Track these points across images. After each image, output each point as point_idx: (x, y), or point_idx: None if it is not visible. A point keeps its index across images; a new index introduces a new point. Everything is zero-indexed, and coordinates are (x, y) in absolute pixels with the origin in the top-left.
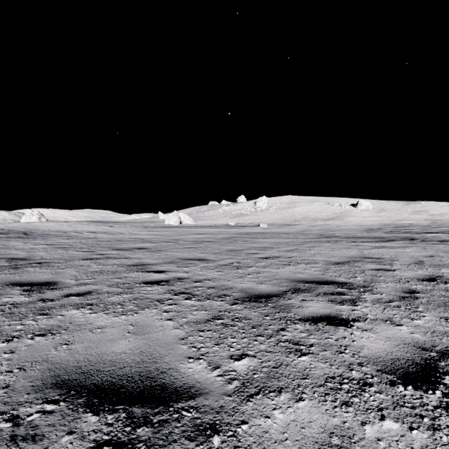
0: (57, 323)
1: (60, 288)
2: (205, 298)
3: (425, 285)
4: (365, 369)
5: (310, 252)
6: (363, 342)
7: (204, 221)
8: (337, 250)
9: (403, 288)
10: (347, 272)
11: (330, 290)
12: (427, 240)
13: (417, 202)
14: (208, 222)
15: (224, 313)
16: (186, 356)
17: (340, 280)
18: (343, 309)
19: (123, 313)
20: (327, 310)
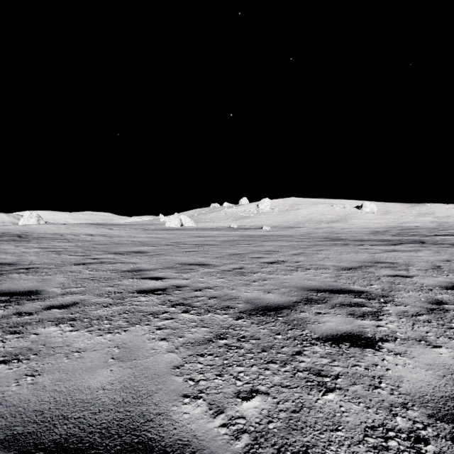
0: (28, 345)
1: (43, 299)
2: (205, 311)
3: (451, 294)
4: (412, 414)
5: (318, 256)
6: (400, 371)
7: (206, 223)
8: (346, 253)
9: (427, 298)
10: (361, 279)
11: (347, 300)
12: (438, 243)
13: (422, 204)
14: (209, 224)
15: (227, 331)
16: (180, 393)
17: (355, 288)
18: (366, 324)
19: (109, 330)
20: (347, 326)
